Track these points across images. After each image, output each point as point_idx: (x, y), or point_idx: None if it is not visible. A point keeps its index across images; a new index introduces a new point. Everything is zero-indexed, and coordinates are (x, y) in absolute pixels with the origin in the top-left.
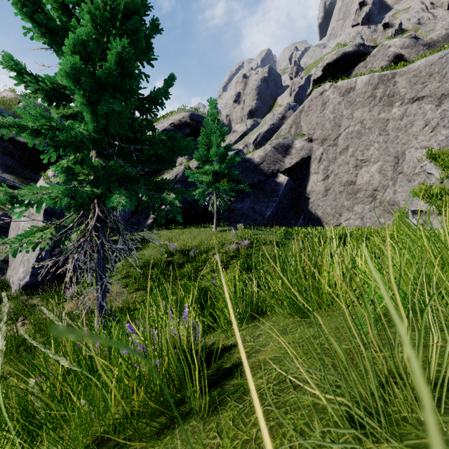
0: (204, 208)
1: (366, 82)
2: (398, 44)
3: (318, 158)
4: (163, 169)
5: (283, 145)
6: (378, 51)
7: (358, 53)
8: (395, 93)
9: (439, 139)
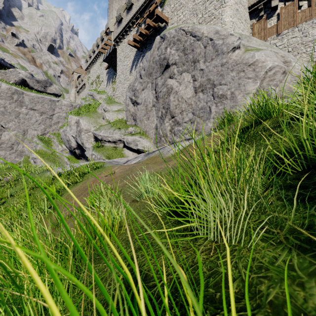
0: None
1: (8, 88)
2: (24, 74)
3: None
4: None
5: None
6: (13, 71)
7: (1, 63)
8: (23, 102)
9: (41, 128)
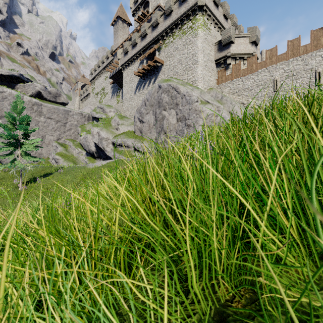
0: None
1: (29, 100)
2: (40, 87)
3: None
4: None
5: None
6: (31, 85)
7: (20, 78)
8: (42, 112)
9: (57, 134)
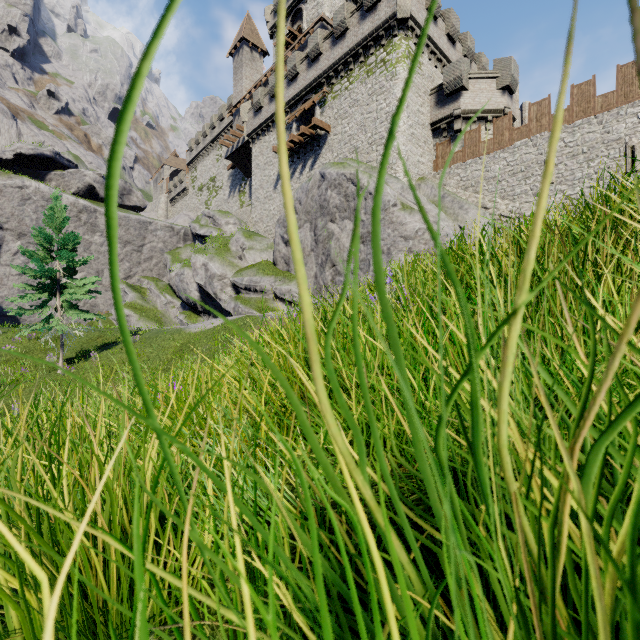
0: None
1: (72, 203)
2: (93, 177)
3: (15, 251)
4: None
5: None
6: (76, 173)
7: (55, 160)
8: (97, 225)
9: (125, 268)
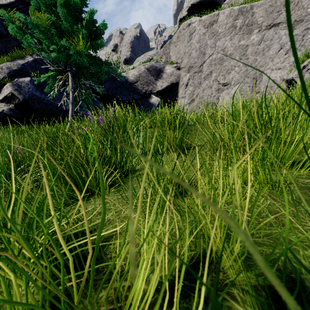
0: None
1: (227, 14)
2: None
3: (186, 83)
4: None
5: (156, 68)
6: None
7: (215, 2)
8: (253, 22)
9: (291, 60)
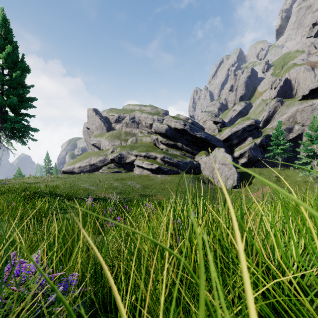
0: (257, 159)
1: None
2: None
3: None
4: (240, 143)
5: (289, 128)
6: None
7: None
8: None
9: None
